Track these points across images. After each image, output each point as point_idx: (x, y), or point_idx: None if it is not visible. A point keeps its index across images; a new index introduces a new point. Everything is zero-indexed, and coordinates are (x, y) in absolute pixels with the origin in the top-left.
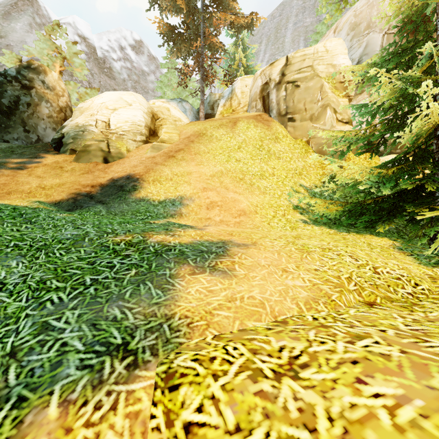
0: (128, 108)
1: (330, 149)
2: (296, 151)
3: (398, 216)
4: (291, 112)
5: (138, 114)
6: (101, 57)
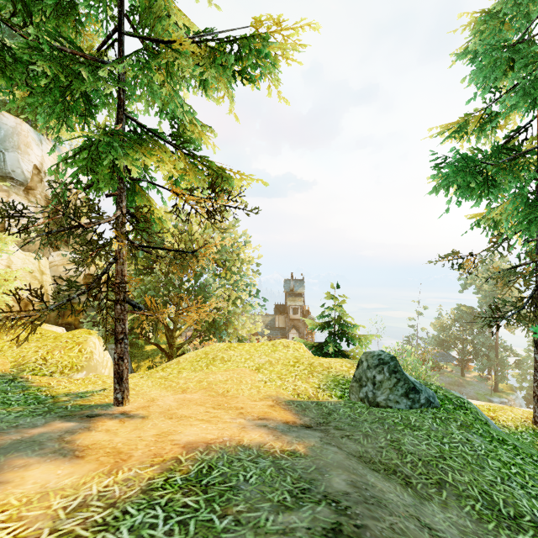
0: None
1: None
2: None
3: None
4: None
5: None
6: None
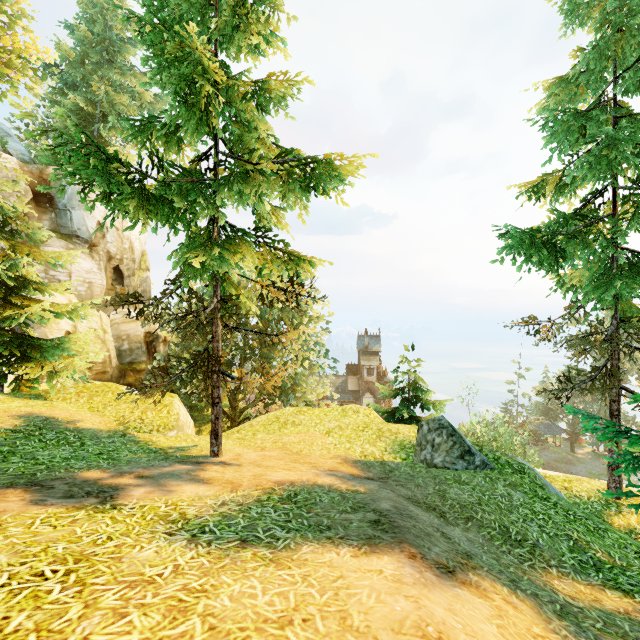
0: None
1: None
2: None
3: None
4: None
5: None
6: None
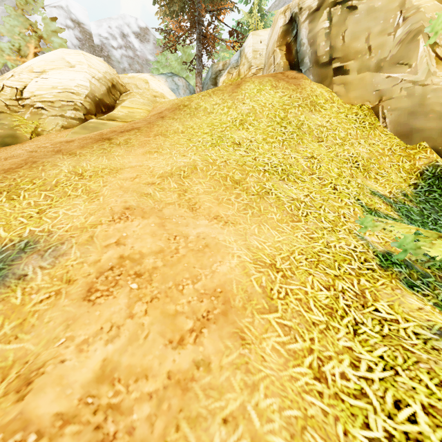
0: (66, 69)
1: None
2: (352, 125)
3: None
4: (339, 58)
5: (80, 78)
6: (98, 45)
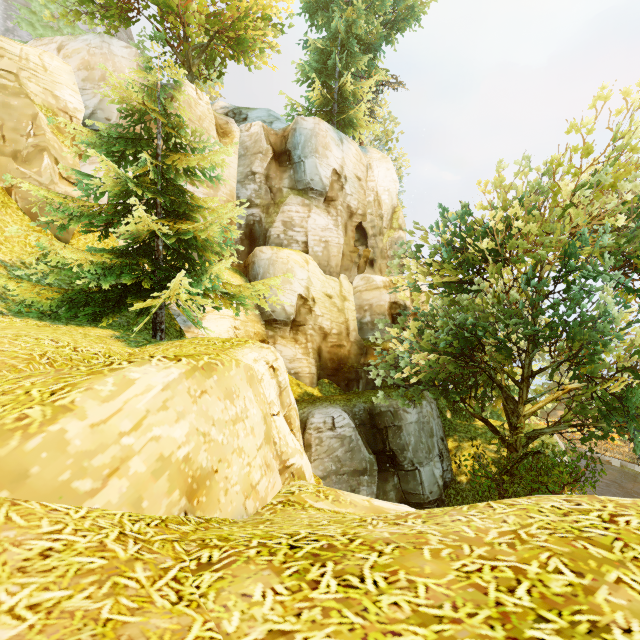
0: None
1: (42, 218)
2: None
3: (122, 307)
4: None
5: None
6: None
